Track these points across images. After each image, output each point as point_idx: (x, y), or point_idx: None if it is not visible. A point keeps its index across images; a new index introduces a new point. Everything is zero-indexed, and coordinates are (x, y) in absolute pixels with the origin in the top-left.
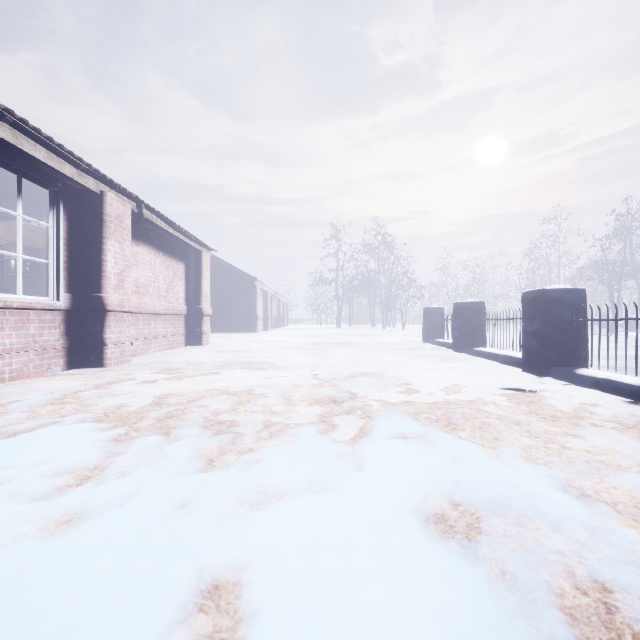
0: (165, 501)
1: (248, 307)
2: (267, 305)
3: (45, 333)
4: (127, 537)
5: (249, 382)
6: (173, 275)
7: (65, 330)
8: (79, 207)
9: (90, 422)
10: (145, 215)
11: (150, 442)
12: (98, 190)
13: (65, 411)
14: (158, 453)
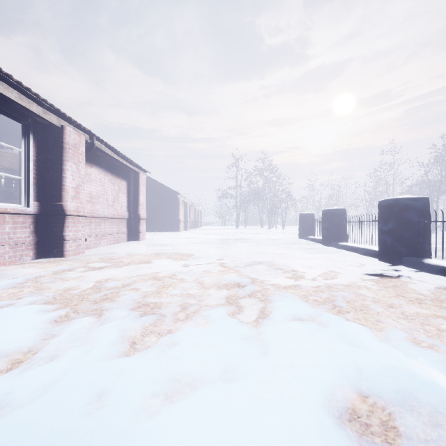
0: (82, 393)
1: (173, 213)
2: (187, 212)
3: (18, 231)
4: (30, 445)
5: (172, 269)
6: (118, 190)
7: (34, 229)
8: (45, 137)
9: (39, 304)
10: (96, 145)
11: (83, 324)
12: (59, 124)
13: (22, 294)
14: (88, 336)
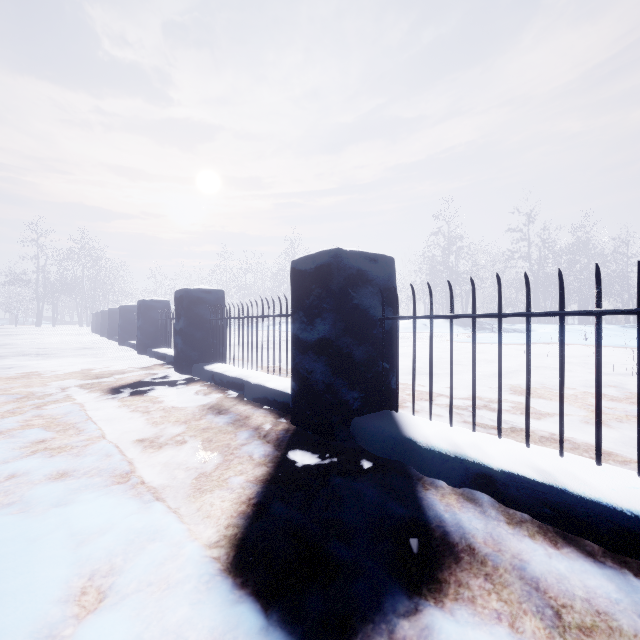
0: None
1: None
2: None
3: None
4: None
5: None
6: None
7: None
8: None
9: None
10: None
11: None
12: None
13: None
14: None
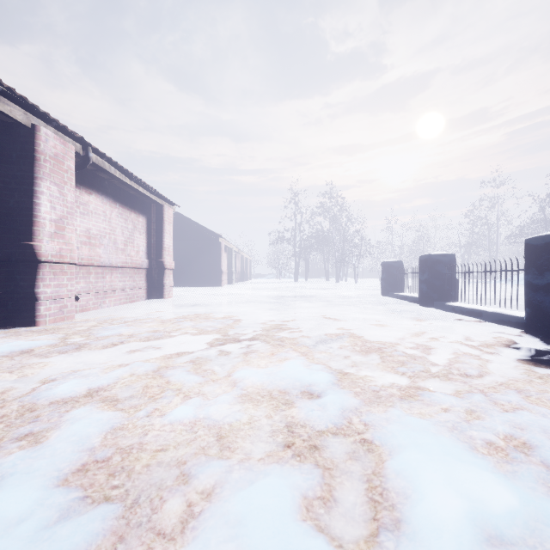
0: None
1: (213, 262)
2: (231, 261)
3: None
4: None
5: (194, 350)
6: (132, 228)
7: None
8: (7, 142)
9: None
10: (95, 160)
11: None
12: (28, 123)
13: None
14: None
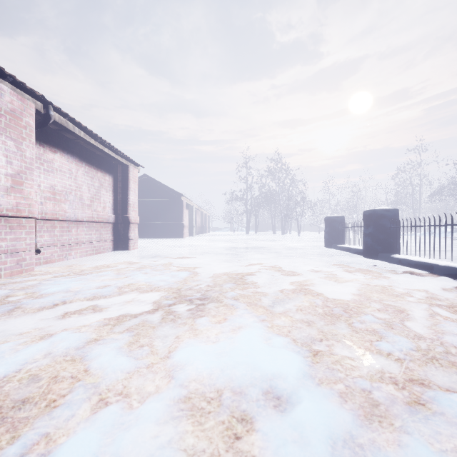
0: None
1: (176, 218)
2: (192, 216)
3: None
4: None
5: (138, 312)
6: (99, 186)
7: None
8: None
9: None
10: (57, 120)
11: None
12: None
13: None
14: None
